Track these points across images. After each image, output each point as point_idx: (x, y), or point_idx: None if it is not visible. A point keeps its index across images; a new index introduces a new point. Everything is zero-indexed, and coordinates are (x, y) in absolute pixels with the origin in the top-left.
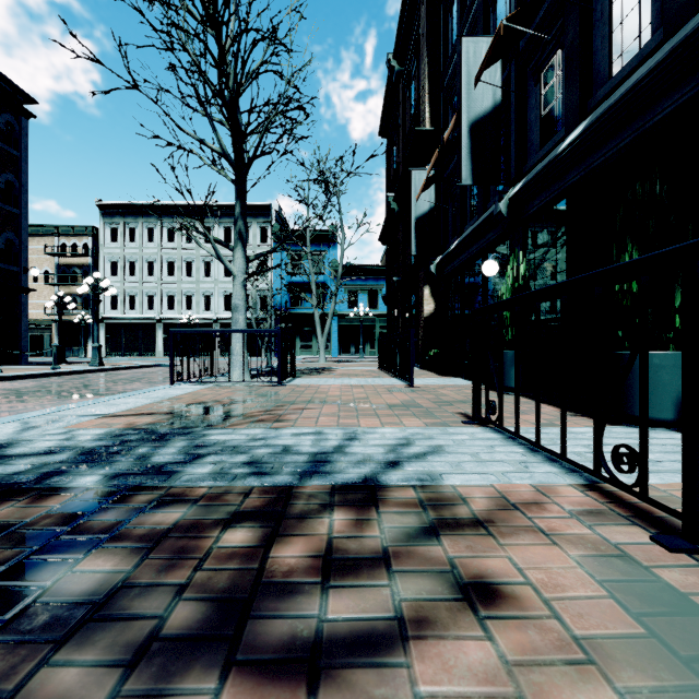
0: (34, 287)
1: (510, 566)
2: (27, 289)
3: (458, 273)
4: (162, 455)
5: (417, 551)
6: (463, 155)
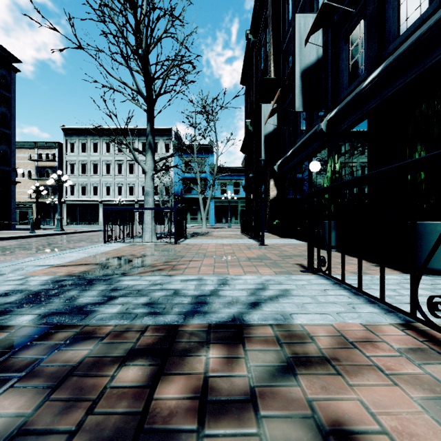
0: (22, 181)
1: (361, 407)
2: (15, 182)
3: (292, 171)
4: (85, 297)
5: (279, 390)
6: (297, 92)
